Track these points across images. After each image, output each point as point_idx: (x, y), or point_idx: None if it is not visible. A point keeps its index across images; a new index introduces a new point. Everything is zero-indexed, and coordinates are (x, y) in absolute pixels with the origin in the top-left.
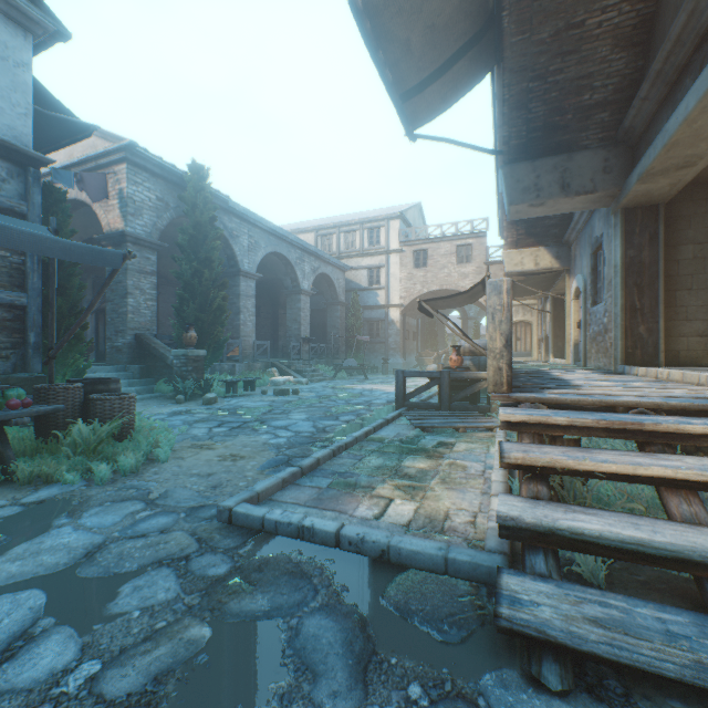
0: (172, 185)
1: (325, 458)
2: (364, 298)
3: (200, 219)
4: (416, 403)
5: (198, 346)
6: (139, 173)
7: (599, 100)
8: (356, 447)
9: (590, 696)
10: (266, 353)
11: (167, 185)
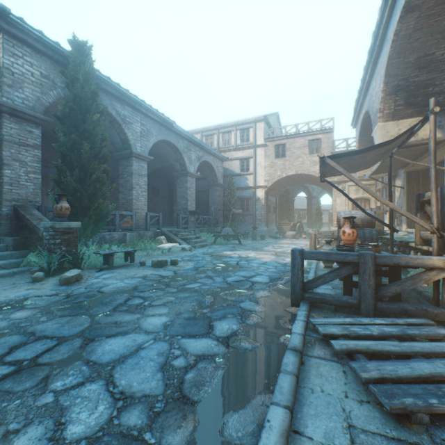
0: (59, 65)
1: None
2: (237, 181)
3: (81, 93)
4: (321, 296)
5: (77, 218)
6: (19, 45)
7: None
8: None
9: None
10: (163, 222)
11: (54, 64)
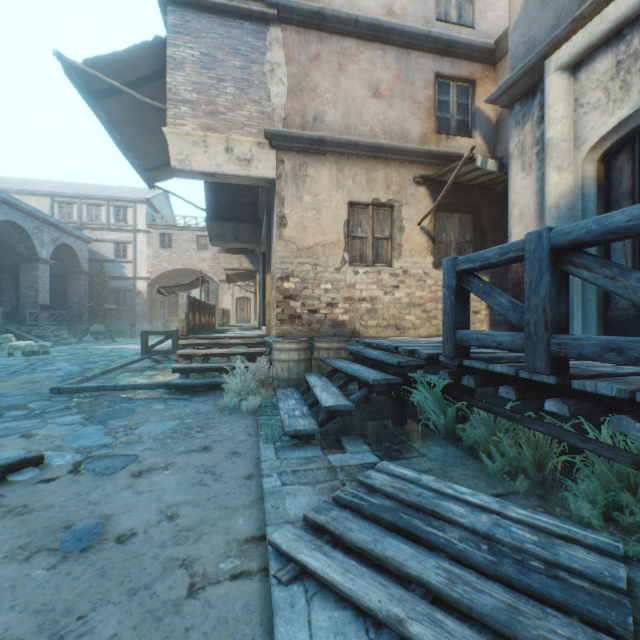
0: None
1: (99, 375)
2: (111, 269)
3: None
4: (156, 351)
5: None
6: None
7: (249, 202)
8: (117, 371)
9: (186, 394)
10: None
11: None
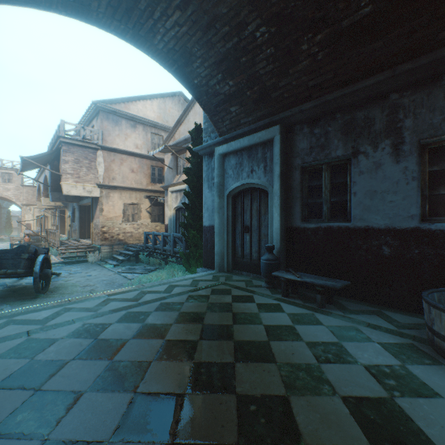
0: None
1: None
2: None
3: None
4: None
5: None
6: None
7: None
8: None
9: (70, 264)
10: None
11: None
